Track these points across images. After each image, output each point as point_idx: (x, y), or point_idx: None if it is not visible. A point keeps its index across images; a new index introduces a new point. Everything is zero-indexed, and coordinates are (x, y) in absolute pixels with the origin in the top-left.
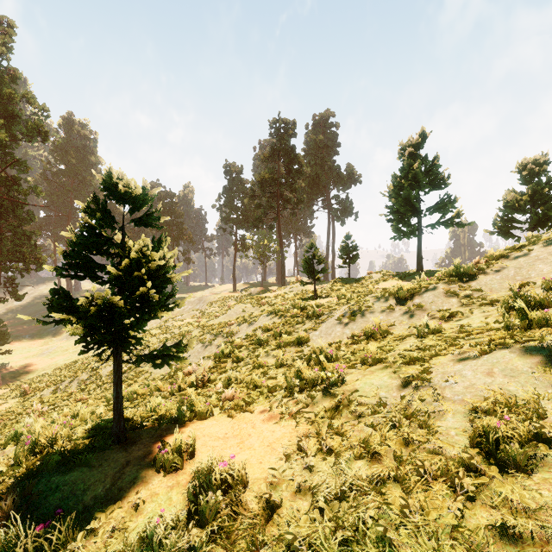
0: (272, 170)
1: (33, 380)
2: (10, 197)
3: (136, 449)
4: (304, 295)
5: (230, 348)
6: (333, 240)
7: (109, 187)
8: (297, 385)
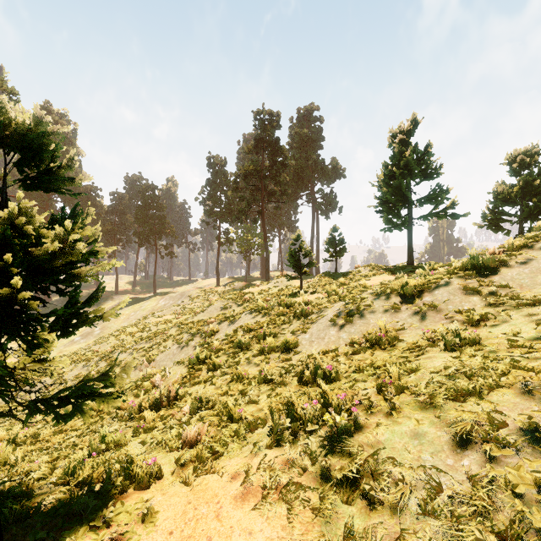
0: (256, 162)
1: None
2: None
3: None
4: (290, 290)
5: (206, 353)
6: (317, 234)
7: None
8: (287, 425)
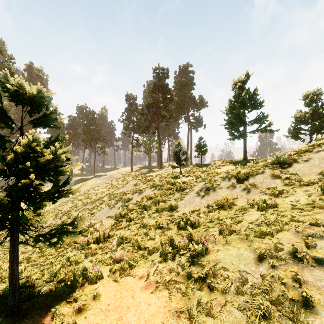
0: (154, 98)
1: None
2: None
3: None
4: (174, 174)
5: (125, 211)
6: (191, 140)
7: (6, 89)
8: (169, 251)
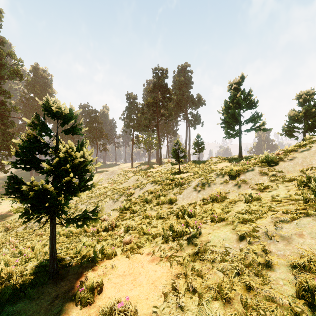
0: (154, 97)
1: (13, 221)
2: (0, 113)
3: (64, 285)
4: (173, 171)
5: (129, 204)
6: (189, 137)
7: (47, 109)
8: (170, 235)
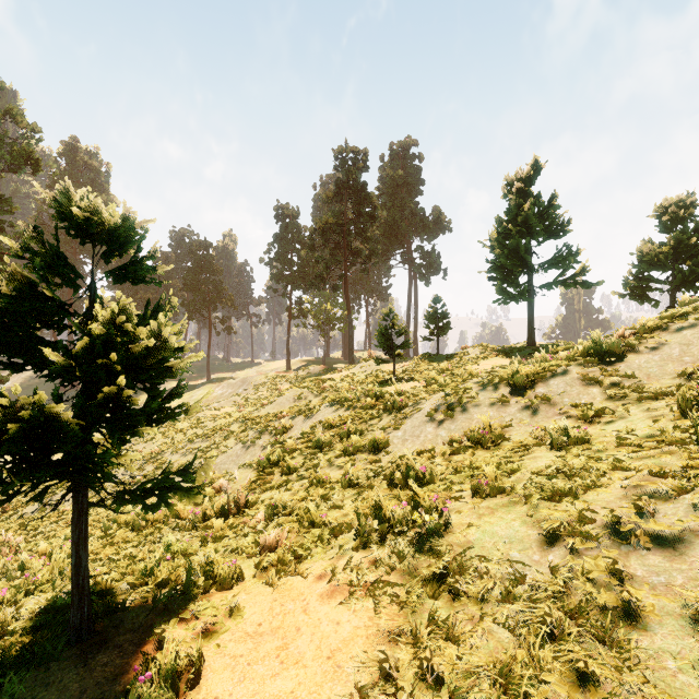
0: (338, 213)
1: None
2: None
3: (103, 662)
4: (380, 377)
5: (279, 454)
6: (415, 304)
7: (65, 216)
8: (374, 528)
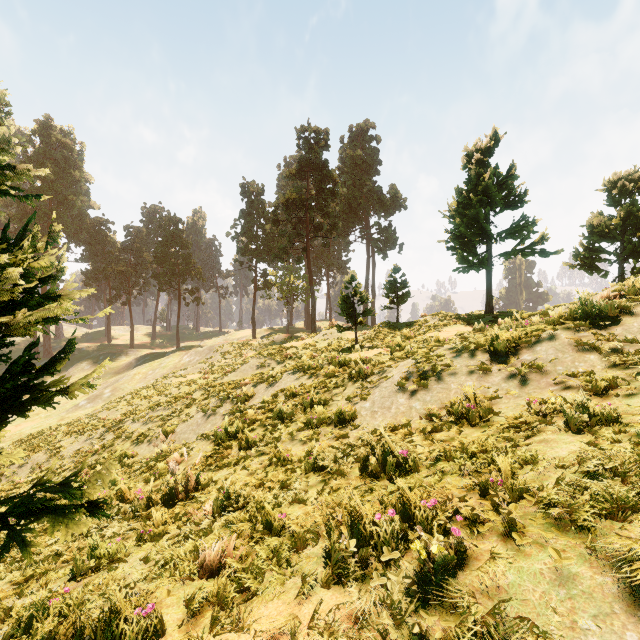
0: (300, 189)
1: None
2: None
3: None
4: (342, 344)
5: (238, 425)
6: (373, 276)
7: None
8: (351, 549)
